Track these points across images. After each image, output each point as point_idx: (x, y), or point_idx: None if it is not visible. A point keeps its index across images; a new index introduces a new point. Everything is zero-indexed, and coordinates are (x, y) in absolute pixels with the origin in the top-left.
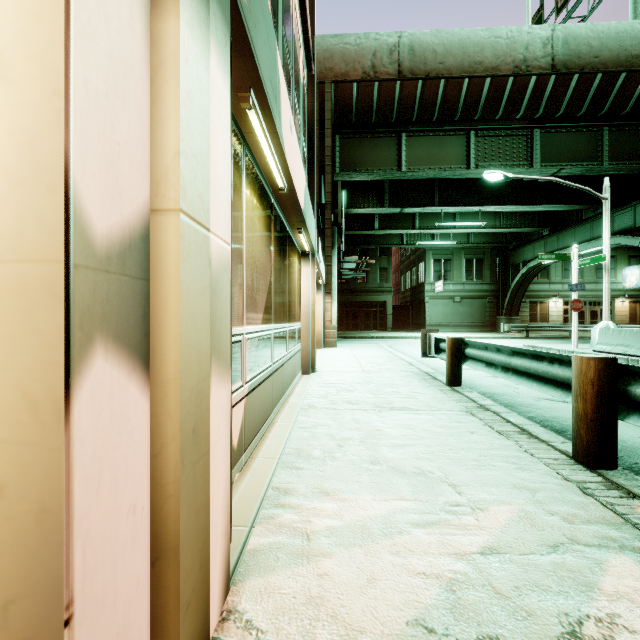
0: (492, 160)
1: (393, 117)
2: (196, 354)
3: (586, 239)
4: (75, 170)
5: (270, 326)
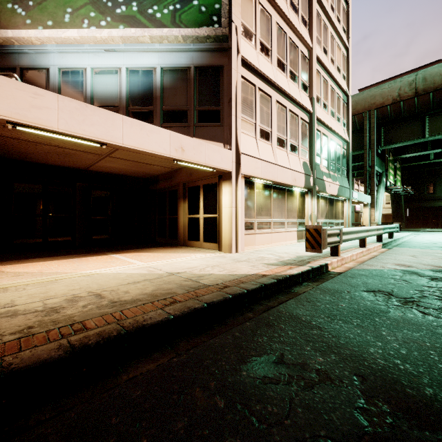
0: None
1: (416, 113)
2: (314, 221)
3: None
4: (309, 212)
5: (326, 220)
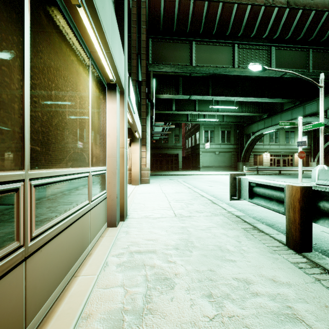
0: (248, 64)
1: (188, 28)
2: None
3: (288, 119)
4: None
5: None
